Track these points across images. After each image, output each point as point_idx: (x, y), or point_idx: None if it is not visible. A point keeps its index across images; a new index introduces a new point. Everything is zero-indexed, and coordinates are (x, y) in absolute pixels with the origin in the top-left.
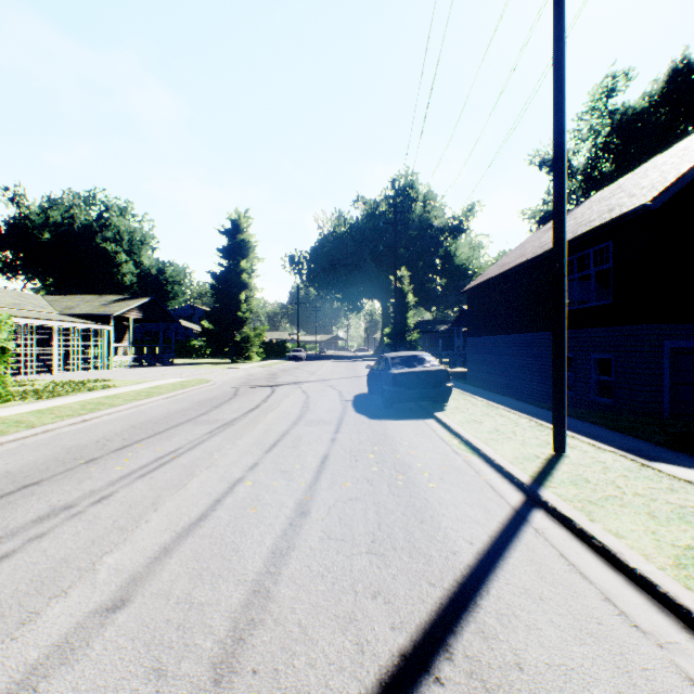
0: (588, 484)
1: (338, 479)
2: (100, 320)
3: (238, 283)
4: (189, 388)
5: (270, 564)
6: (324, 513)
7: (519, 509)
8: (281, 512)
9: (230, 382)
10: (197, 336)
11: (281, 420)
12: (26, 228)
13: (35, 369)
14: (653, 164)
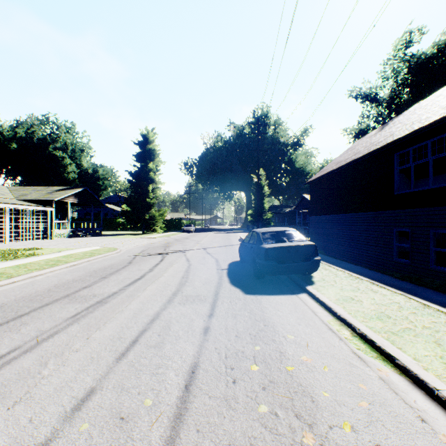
0: None
1: None
2: (48, 204)
3: (147, 178)
4: (94, 257)
5: None
6: None
7: None
8: None
9: (132, 250)
10: (119, 215)
11: (157, 295)
12: None
13: None
14: None
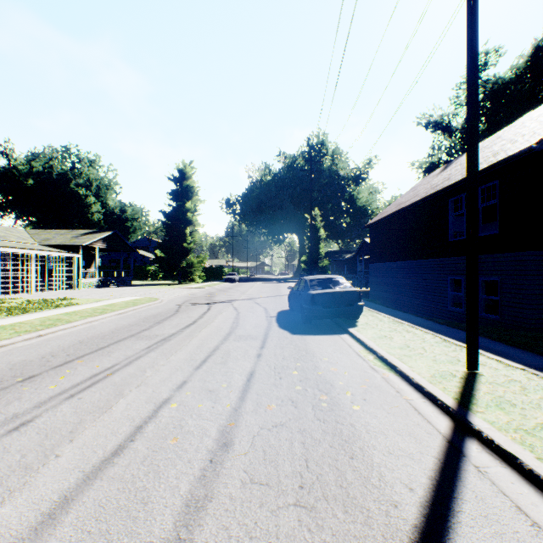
0: (515, 408)
1: (263, 400)
2: (72, 249)
3: (184, 220)
4: (138, 306)
5: (181, 525)
6: (248, 445)
7: (452, 438)
8: (202, 443)
9: (174, 300)
10: (151, 263)
11: (213, 335)
12: (14, 175)
13: (15, 289)
14: (528, 117)
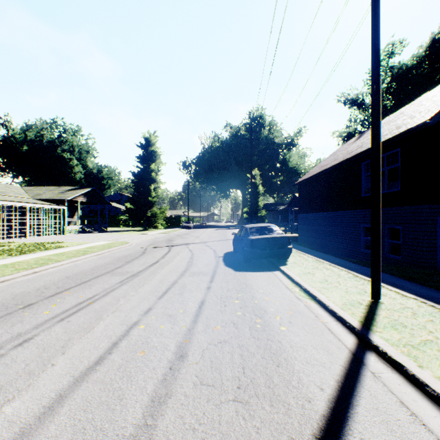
0: (406, 328)
1: (211, 323)
2: (59, 202)
3: (149, 179)
4: (113, 248)
5: (148, 415)
6: (199, 356)
7: (355, 351)
8: (164, 355)
9: (141, 243)
10: (123, 213)
11: (172, 272)
12: (12, 143)
13: (14, 234)
14: (425, 97)
